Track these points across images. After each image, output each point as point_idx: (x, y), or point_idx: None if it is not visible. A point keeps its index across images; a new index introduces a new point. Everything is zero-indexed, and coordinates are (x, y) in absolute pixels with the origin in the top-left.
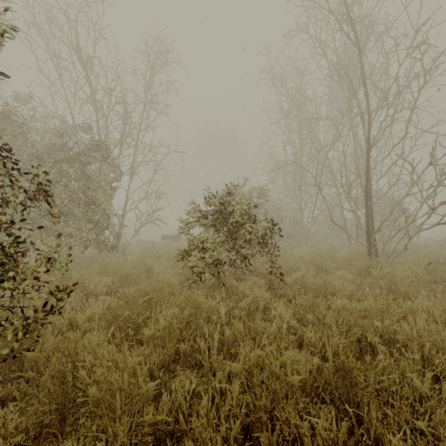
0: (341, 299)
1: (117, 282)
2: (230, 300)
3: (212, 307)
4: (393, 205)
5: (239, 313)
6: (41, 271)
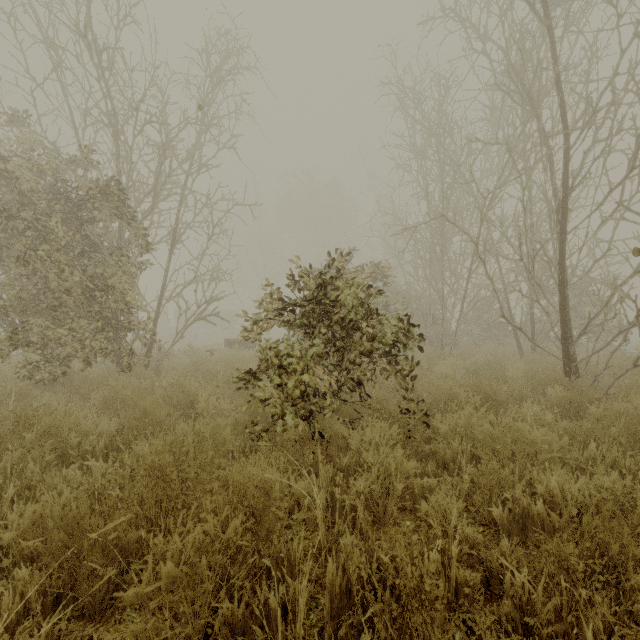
0: (552, 469)
1: (126, 429)
2: (333, 465)
3: (296, 495)
4: (614, 289)
5: (352, 502)
6: (6, 403)
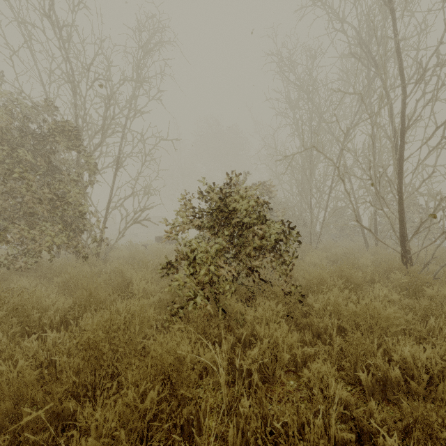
0: (403, 340)
1: (77, 306)
2: (233, 334)
3: (204, 364)
4: (440, 201)
5: (248, 367)
6: None
